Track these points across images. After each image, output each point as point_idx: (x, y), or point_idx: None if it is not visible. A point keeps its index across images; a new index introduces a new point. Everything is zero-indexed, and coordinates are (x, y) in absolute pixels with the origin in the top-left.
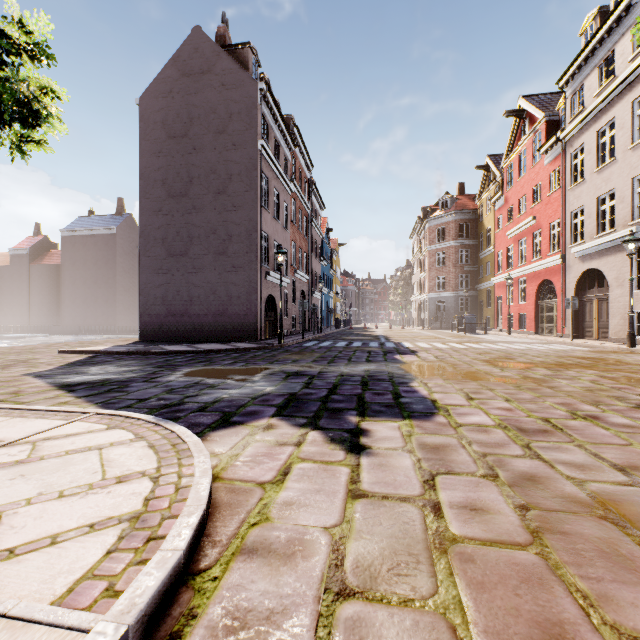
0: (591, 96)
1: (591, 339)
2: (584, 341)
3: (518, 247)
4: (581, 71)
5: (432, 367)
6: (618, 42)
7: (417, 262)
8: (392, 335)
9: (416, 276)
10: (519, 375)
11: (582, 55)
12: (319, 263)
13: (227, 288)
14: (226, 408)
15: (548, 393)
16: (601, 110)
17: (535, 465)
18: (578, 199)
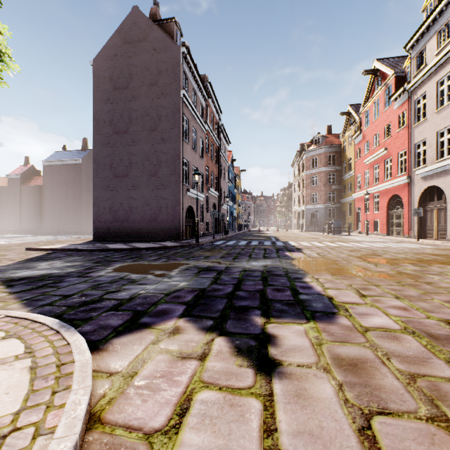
0: (432, 55)
1: (431, 239)
2: (427, 241)
3: (373, 171)
4: (423, 37)
5: (318, 263)
6: None
7: (297, 183)
8: (280, 236)
9: (296, 193)
10: (393, 271)
11: (425, 24)
12: (226, 183)
13: (157, 201)
14: (139, 306)
15: (430, 289)
16: (440, 65)
17: None
18: (421, 134)
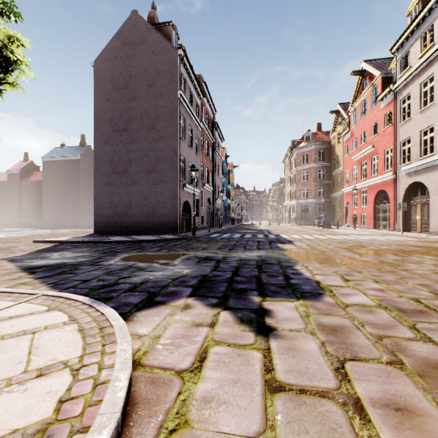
0: (416, 58)
1: (415, 232)
2: (411, 234)
3: (361, 167)
4: (408, 41)
5: (307, 253)
6: (436, 18)
7: (288, 178)
8: (272, 229)
9: (287, 188)
10: (376, 260)
11: (409, 29)
12: (220, 179)
13: (156, 196)
14: (151, 288)
15: (406, 275)
16: (423, 68)
17: (432, 350)
18: (406, 132)
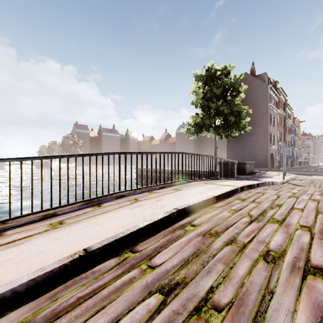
0: None
1: None
2: None
3: None
4: None
5: None
6: None
7: None
8: None
9: None
10: None
11: None
12: (289, 136)
13: (256, 152)
14: None
15: None
16: None
17: None
18: None
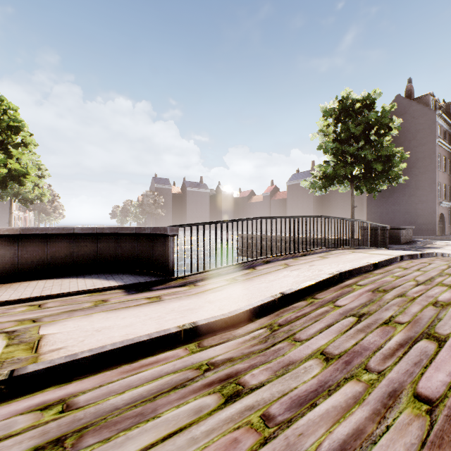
0: None
1: None
2: None
3: None
4: None
5: None
6: None
7: None
8: None
9: None
10: None
11: None
12: None
13: (415, 211)
14: None
15: None
16: None
17: None
18: None
